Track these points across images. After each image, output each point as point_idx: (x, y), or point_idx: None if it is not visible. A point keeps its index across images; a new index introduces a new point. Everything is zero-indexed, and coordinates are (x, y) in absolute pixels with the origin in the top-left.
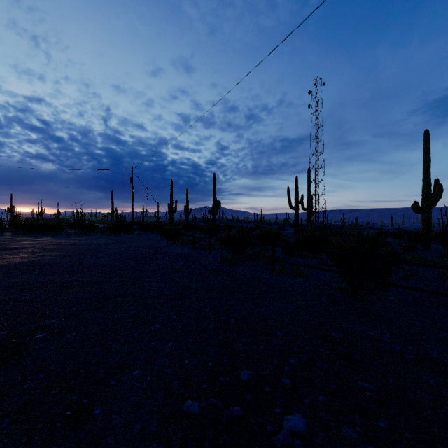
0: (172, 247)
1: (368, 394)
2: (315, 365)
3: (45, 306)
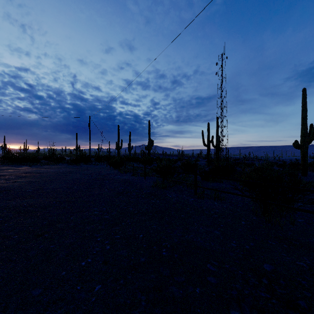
0: (117, 174)
1: None
2: None
3: None
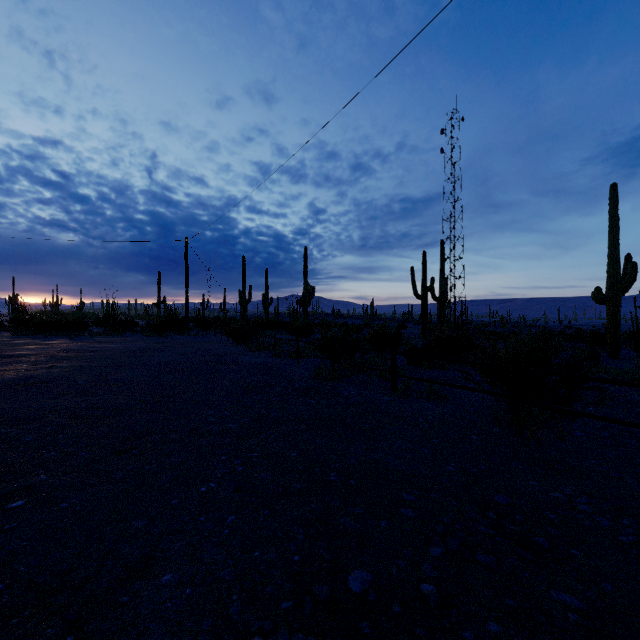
0: (244, 354)
1: (573, 617)
2: (474, 559)
3: (35, 450)
